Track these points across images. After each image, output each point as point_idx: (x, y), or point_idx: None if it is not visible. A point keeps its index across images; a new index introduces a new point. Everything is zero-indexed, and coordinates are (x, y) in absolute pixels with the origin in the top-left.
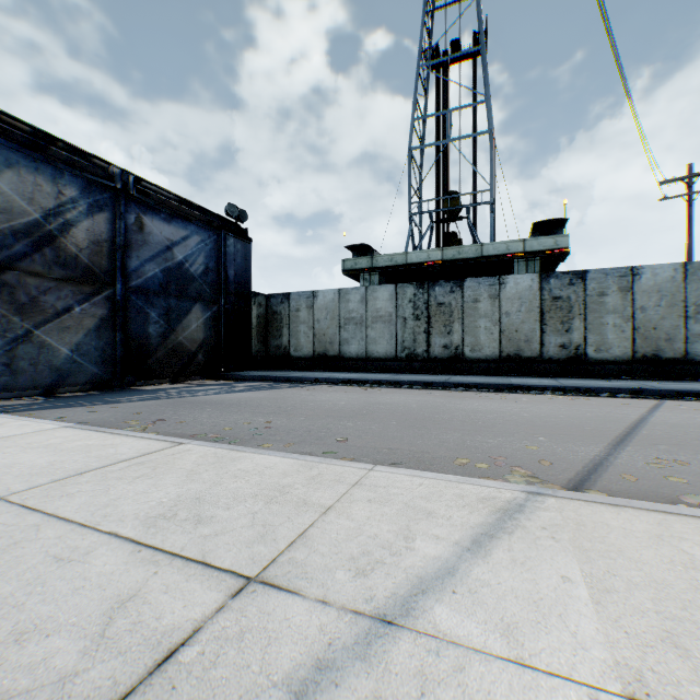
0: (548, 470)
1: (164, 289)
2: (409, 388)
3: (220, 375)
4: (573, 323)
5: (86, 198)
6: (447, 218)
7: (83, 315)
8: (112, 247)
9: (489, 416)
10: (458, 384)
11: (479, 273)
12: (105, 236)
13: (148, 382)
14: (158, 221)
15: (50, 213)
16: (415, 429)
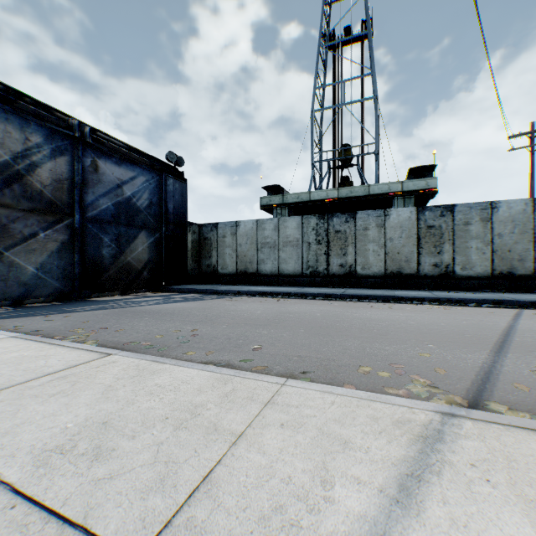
0: (445, 379)
1: (115, 219)
2: (313, 299)
3: (161, 288)
4: (444, 246)
5: (50, 144)
6: (342, 165)
7: (47, 240)
8: (71, 185)
9: (381, 324)
10: (353, 296)
11: (367, 208)
12: (66, 176)
13: (102, 294)
14: (110, 164)
15: (18, 156)
16: (320, 336)
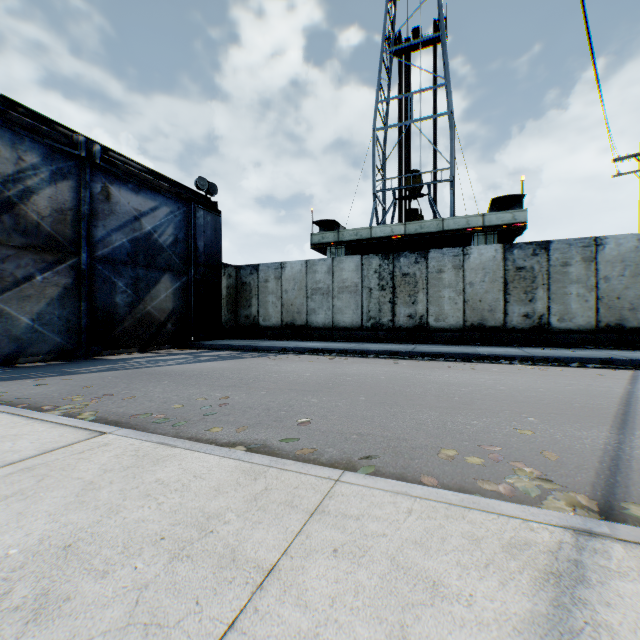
0: (559, 468)
1: (132, 259)
2: (375, 358)
3: (189, 344)
4: (537, 293)
5: (49, 165)
6: (410, 195)
7: (45, 284)
8: (76, 216)
9: (464, 389)
10: (425, 353)
11: (440, 247)
12: (69, 205)
13: (115, 351)
14: (125, 191)
15: (9, 179)
16: (386, 406)
